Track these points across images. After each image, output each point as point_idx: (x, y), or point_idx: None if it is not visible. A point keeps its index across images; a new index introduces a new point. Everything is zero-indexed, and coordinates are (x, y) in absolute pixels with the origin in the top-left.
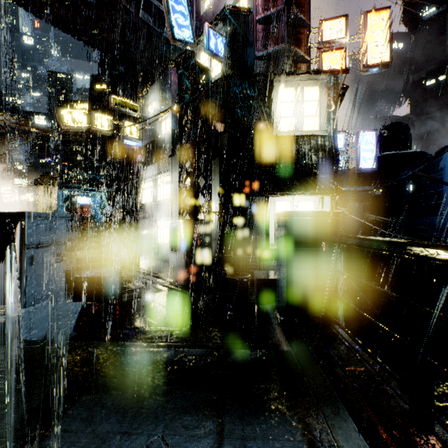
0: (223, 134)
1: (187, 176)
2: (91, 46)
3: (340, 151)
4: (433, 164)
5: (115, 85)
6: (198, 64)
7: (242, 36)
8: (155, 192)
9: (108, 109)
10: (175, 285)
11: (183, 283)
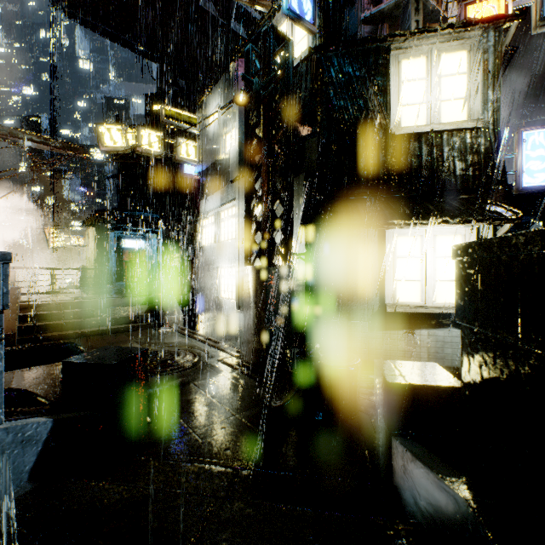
0: (311, 138)
1: (258, 202)
2: (146, 57)
3: None
4: None
5: (175, 103)
6: (273, 30)
7: None
8: (217, 230)
9: (168, 133)
10: (239, 362)
11: (250, 361)
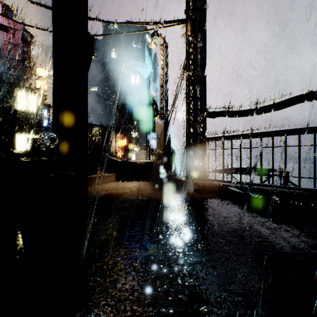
0: None
1: None
2: None
3: (45, 117)
4: None
5: None
6: None
7: None
8: None
9: None
10: None
11: None
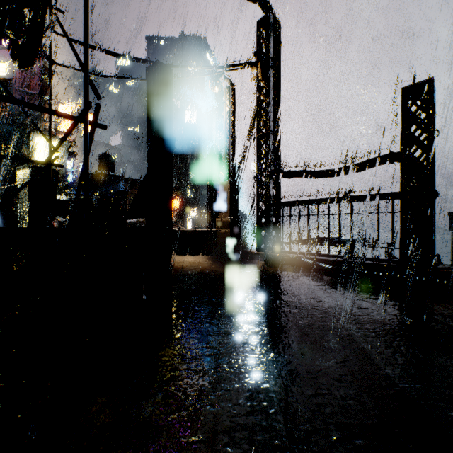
0: None
1: None
2: None
3: (68, 170)
4: (118, 186)
5: None
6: None
7: (5, 93)
8: None
9: None
10: None
11: None
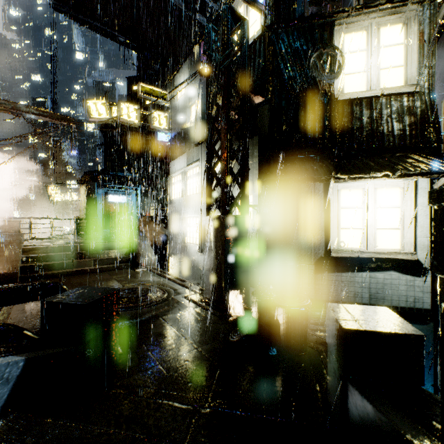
0: (264, 105)
1: (218, 161)
2: (127, 47)
3: None
4: None
5: (150, 84)
6: (231, 11)
7: None
8: (184, 186)
9: (145, 109)
10: (202, 299)
11: (211, 298)
